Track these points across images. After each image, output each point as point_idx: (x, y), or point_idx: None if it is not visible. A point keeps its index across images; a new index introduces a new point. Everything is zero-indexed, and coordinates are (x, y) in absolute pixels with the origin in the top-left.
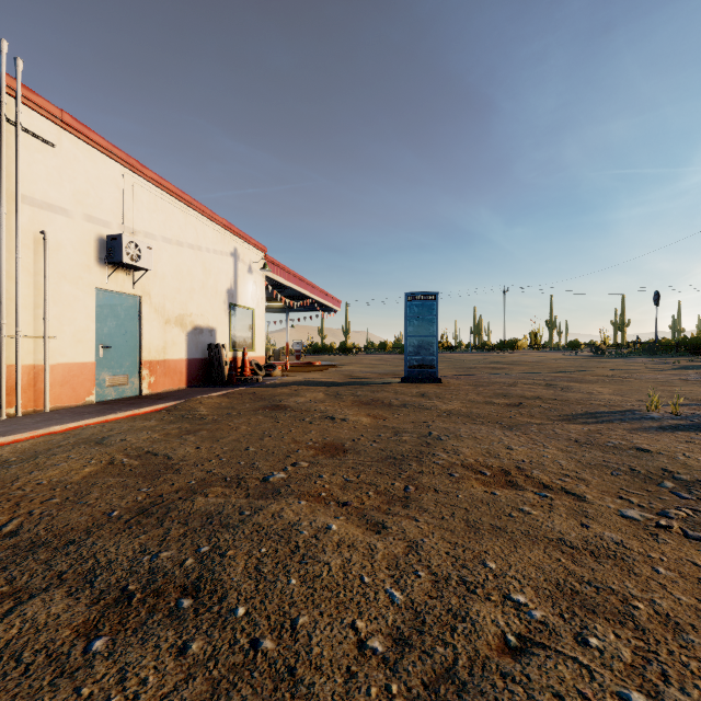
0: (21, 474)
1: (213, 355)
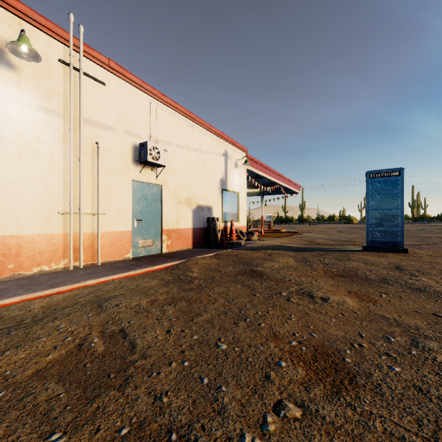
0: None
1: (210, 225)
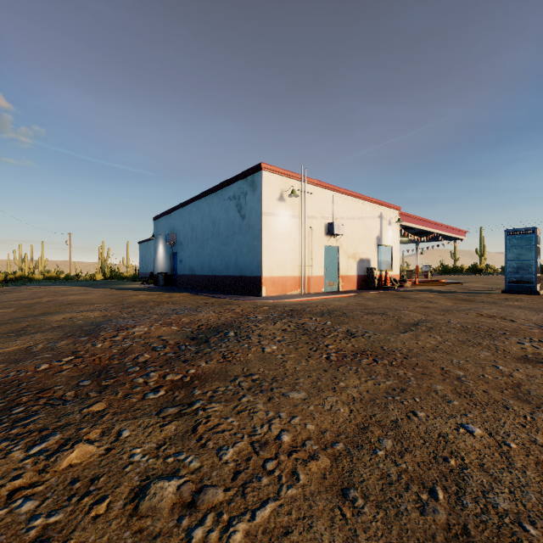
0: (328, 303)
1: (369, 273)
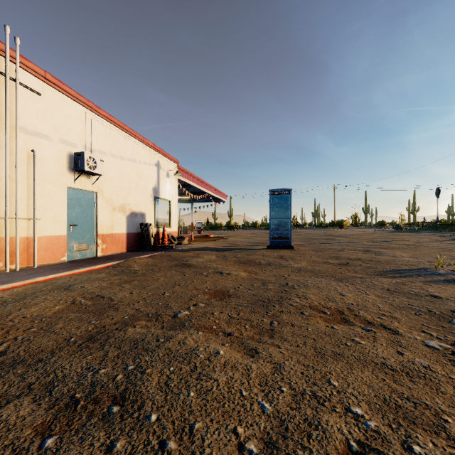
0: (13, 310)
1: (143, 230)
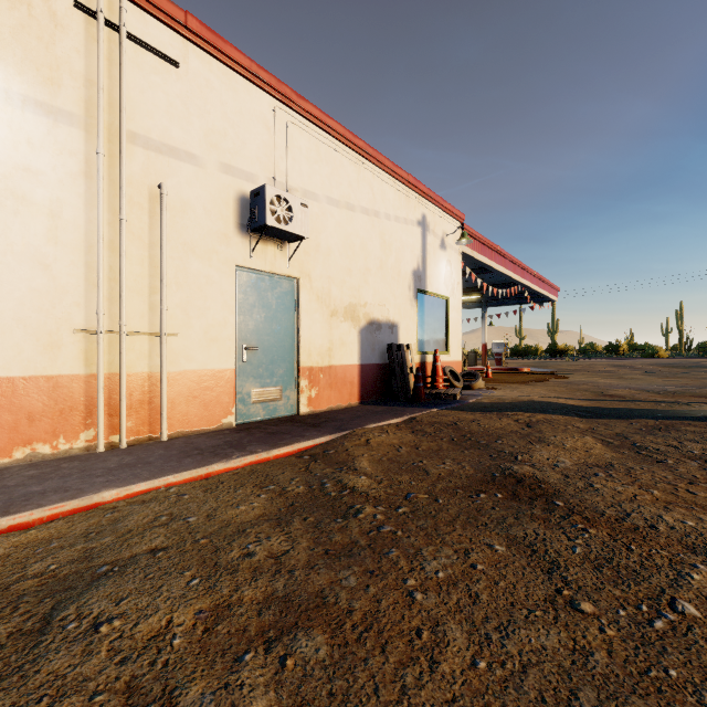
0: None
1: (393, 359)
